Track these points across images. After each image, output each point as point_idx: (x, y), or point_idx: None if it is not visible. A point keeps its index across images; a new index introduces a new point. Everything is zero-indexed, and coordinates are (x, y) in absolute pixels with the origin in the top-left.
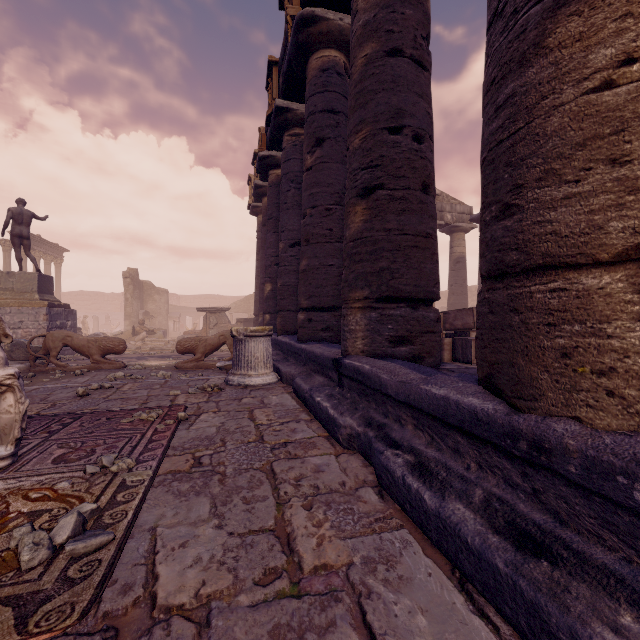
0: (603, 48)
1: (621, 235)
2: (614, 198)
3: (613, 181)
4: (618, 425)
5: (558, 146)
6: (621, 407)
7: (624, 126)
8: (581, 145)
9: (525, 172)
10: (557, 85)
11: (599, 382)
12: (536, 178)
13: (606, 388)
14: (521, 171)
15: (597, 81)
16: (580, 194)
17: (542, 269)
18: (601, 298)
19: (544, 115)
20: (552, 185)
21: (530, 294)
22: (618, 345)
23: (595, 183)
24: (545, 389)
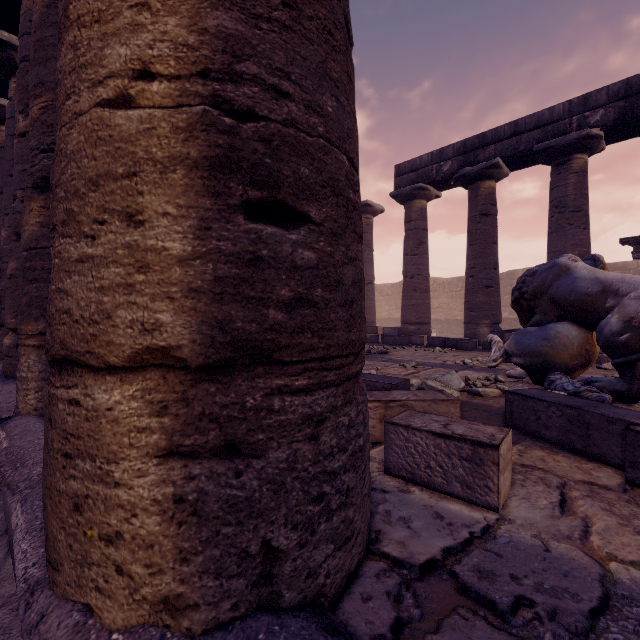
0: (118, 43)
1: (129, 331)
2: (124, 274)
3: (125, 247)
4: (125, 619)
5: (75, 177)
6: (128, 592)
7: (137, 168)
8: (94, 183)
9: (56, 206)
10: (77, 81)
11: (108, 553)
12: (62, 219)
13: (115, 562)
14: (55, 203)
15: (112, 90)
16: (93, 258)
17: (69, 363)
18: (109, 424)
19: (69, 123)
20: (74, 235)
21: (57, 400)
22: (126, 497)
23: (107, 246)
24: (63, 557)
